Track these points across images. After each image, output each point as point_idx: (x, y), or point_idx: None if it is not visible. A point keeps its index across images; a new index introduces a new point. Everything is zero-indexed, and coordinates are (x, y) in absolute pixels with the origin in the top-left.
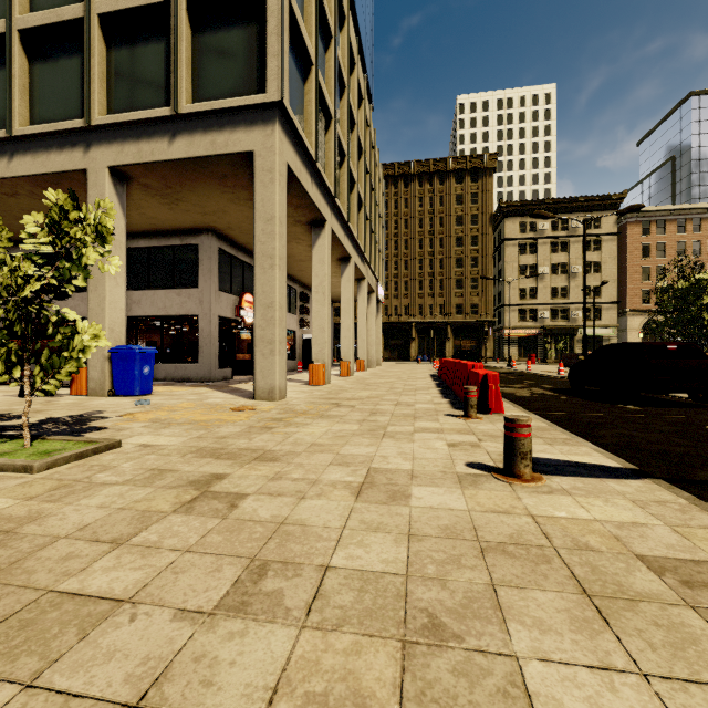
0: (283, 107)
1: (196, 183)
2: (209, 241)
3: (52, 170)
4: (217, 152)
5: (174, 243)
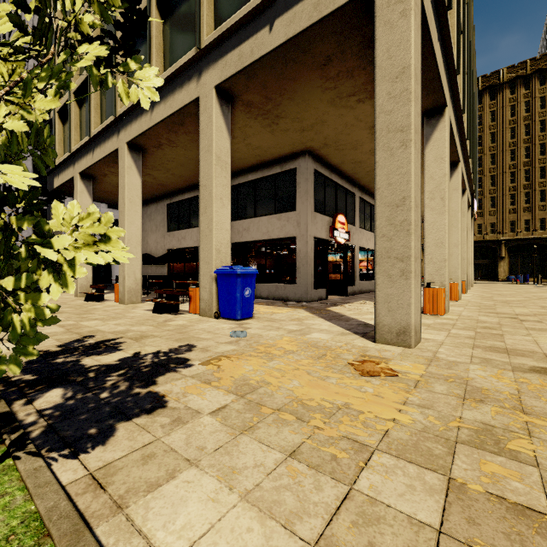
0: None
1: (295, 83)
2: (306, 163)
3: (176, 109)
4: (322, 14)
5: (275, 172)
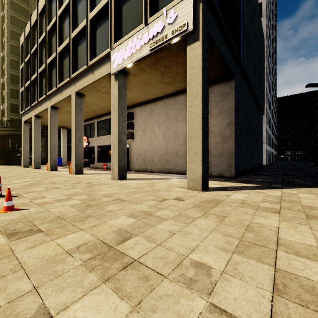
0: (21, 114)
1: None
2: None
3: None
4: None
5: None
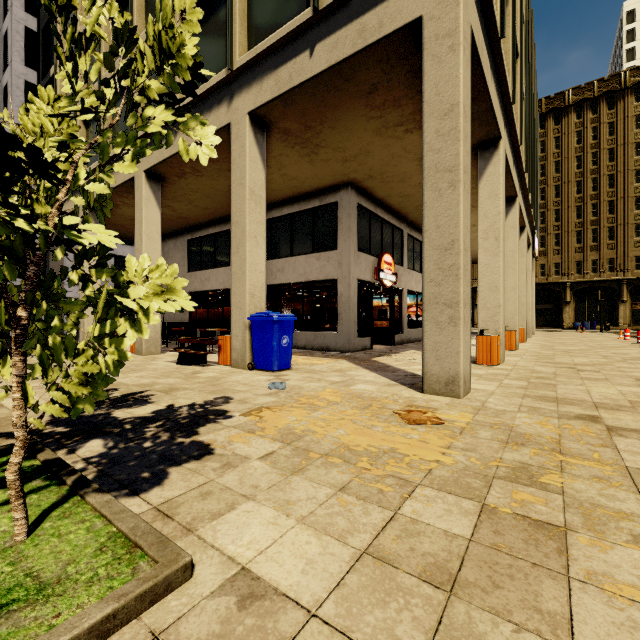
0: None
1: (338, 111)
2: (348, 196)
3: None
4: (367, 42)
5: (313, 206)
